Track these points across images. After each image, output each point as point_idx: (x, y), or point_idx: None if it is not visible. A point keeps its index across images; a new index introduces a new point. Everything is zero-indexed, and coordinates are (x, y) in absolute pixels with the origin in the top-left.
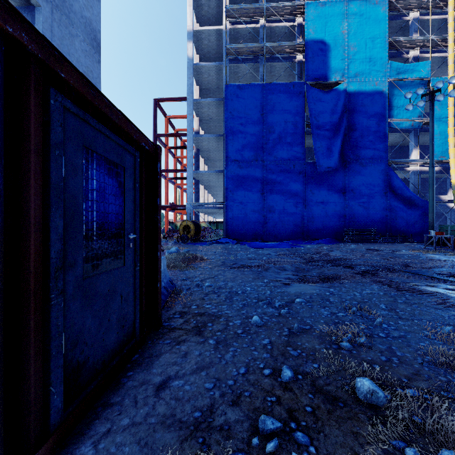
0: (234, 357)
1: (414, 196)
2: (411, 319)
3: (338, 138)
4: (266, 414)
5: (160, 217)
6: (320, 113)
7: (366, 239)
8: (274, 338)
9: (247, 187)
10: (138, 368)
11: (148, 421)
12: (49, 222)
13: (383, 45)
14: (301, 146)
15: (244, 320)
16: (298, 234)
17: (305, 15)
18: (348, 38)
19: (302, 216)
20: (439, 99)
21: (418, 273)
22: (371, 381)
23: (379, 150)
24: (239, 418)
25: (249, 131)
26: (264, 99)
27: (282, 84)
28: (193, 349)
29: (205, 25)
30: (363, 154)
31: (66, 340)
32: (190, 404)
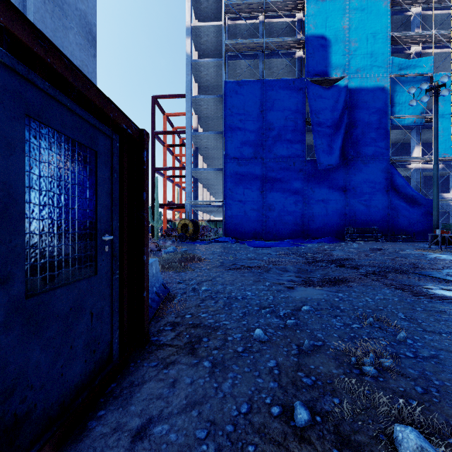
0: (233, 388)
1: (417, 194)
2: (438, 332)
3: (338, 136)
4: None
5: (147, 214)
6: (321, 110)
7: (368, 238)
8: (281, 359)
9: (247, 185)
10: (112, 404)
11: None
12: None
13: (385, 41)
14: (301, 143)
15: (245, 333)
16: (299, 233)
17: (305, 11)
18: (349, 34)
19: (302, 214)
20: (443, 94)
21: (429, 275)
22: (416, 431)
23: (380, 147)
24: None
25: (248, 128)
26: (263, 96)
27: (282, 81)
28: (183, 375)
29: (203, 21)
30: (364, 151)
31: None
32: None
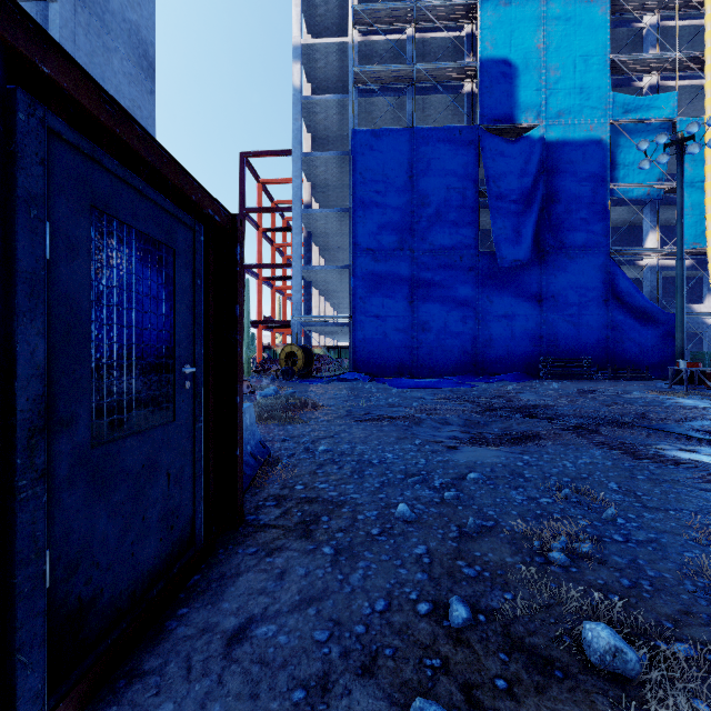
0: (365, 580)
1: (652, 306)
2: (663, 509)
3: (530, 215)
4: (425, 693)
5: (240, 337)
6: (503, 174)
7: (575, 373)
8: (433, 544)
9: (387, 291)
10: (197, 601)
11: (207, 710)
12: (15, 343)
13: (602, 68)
14: (473, 226)
15: (383, 510)
16: (468, 367)
17: (478, 21)
18: (547, 56)
19: (474, 337)
20: (691, 152)
21: (664, 429)
22: (611, 629)
23: (595, 233)
24: (374, 702)
25: (390, 203)
26: (413, 153)
27: (442, 130)
28: (294, 564)
29: (320, 36)
30: (571, 240)
31: (54, 562)
32: (286, 672)
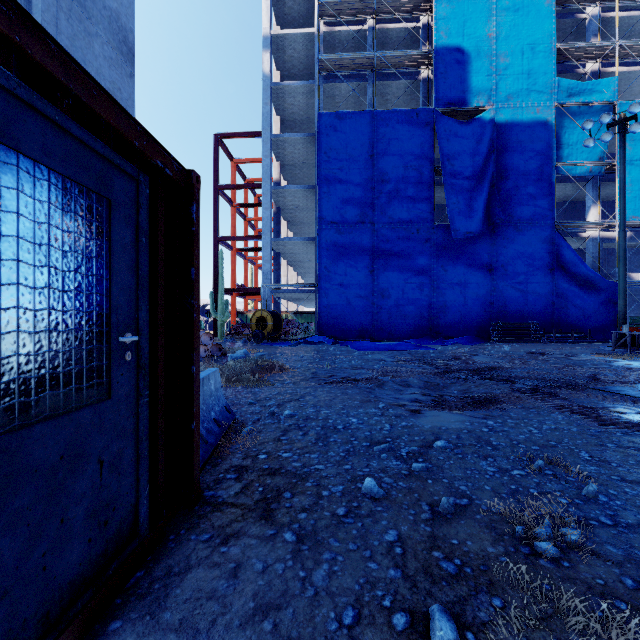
0: (331, 579)
1: (594, 274)
2: None
3: (481, 191)
4: None
5: (197, 302)
6: (457, 153)
7: (523, 337)
8: (405, 528)
9: (350, 261)
10: (135, 609)
11: None
12: None
13: (548, 55)
14: (428, 201)
15: (349, 485)
16: (424, 330)
17: (434, 12)
18: (497, 45)
19: (430, 304)
20: (633, 131)
21: (619, 392)
22: None
23: (542, 207)
24: None
25: (352, 180)
26: (374, 134)
27: (401, 112)
28: (251, 555)
29: (288, 28)
30: (519, 213)
31: None
32: None
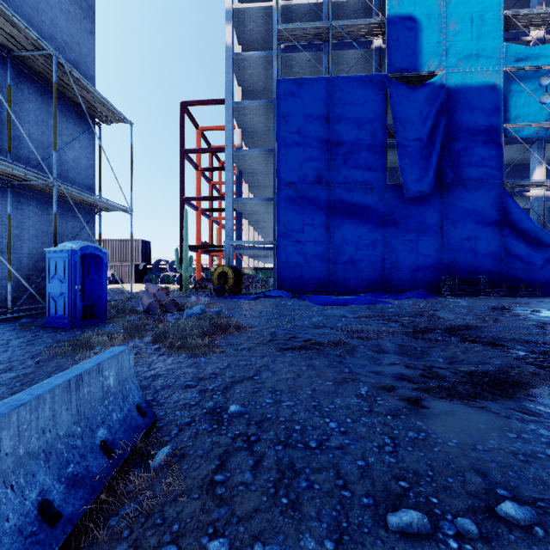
0: None
1: (542, 231)
2: None
3: (432, 151)
4: None
5: None
6: (408, 116)
7: (473, 291)
8: None
9: (307, 219)
10: None
11: None
12: None
13: (496, 21)
14: (381, 162)
15: None
16: (377, 285)
17: None
18: (447, 12)
19: (382, 259)
20: None
21: None
22: None
23: (490, 167)
24: None
25: (309, 142)
26: (329, 99)
27: (355, 78)
28: None
29: None
30: (468, 173)
31: None
32: None
